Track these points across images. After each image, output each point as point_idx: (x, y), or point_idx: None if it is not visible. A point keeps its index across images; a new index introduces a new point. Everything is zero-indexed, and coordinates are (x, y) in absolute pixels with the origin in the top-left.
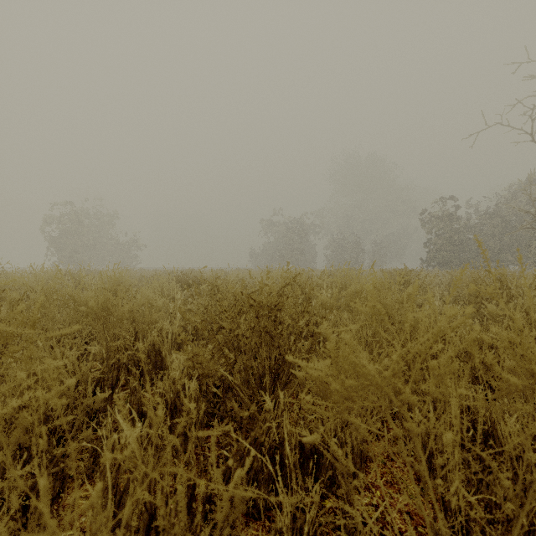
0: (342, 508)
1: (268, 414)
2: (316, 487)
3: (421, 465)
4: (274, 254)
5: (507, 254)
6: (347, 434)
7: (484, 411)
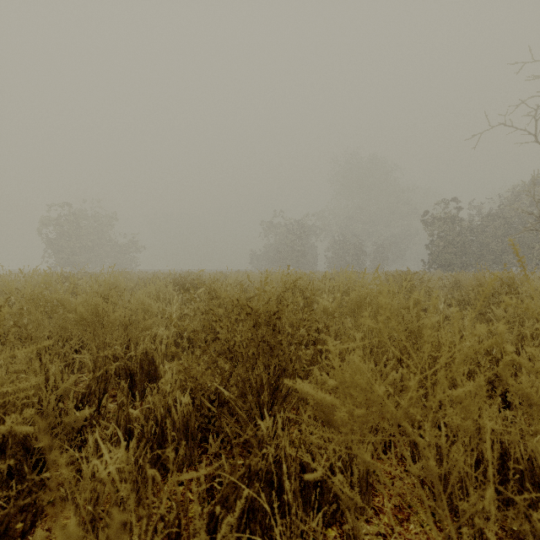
0: (347, 539)
1: (266, 433)
2: (318, 518)
3: (441, 505)
4: (274, 256)
5: (510, 256)
6: (356, 472)
7: (501, 430)
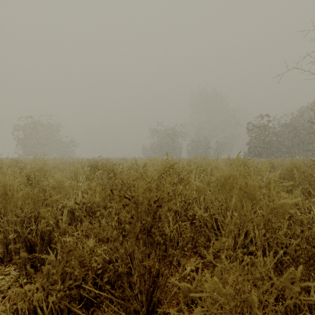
0: None
1: None
2: None
3: None
4: (156, 149)
5: (295, 149)
6: None
7: None
